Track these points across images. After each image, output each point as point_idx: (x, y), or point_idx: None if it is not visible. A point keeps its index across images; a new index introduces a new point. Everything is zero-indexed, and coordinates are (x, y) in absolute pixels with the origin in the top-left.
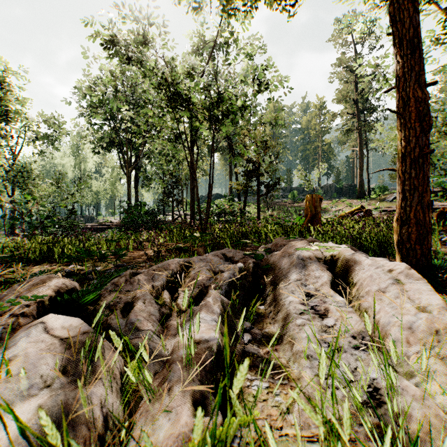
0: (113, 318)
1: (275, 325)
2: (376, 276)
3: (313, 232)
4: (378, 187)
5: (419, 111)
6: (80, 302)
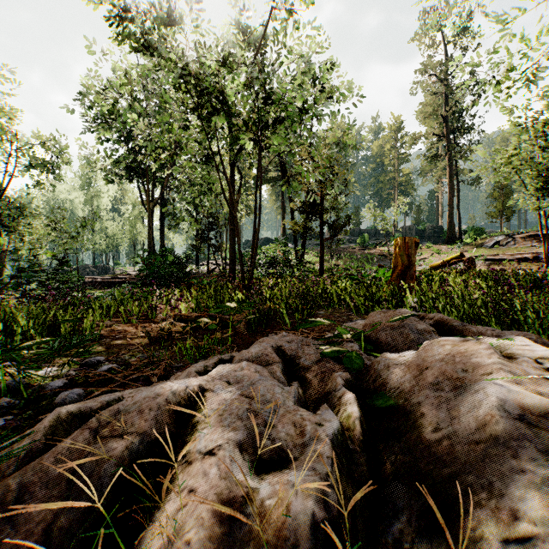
0: None
1: None
2: None
3: (408, 293)
4: (473, 229)
5: None
6: None
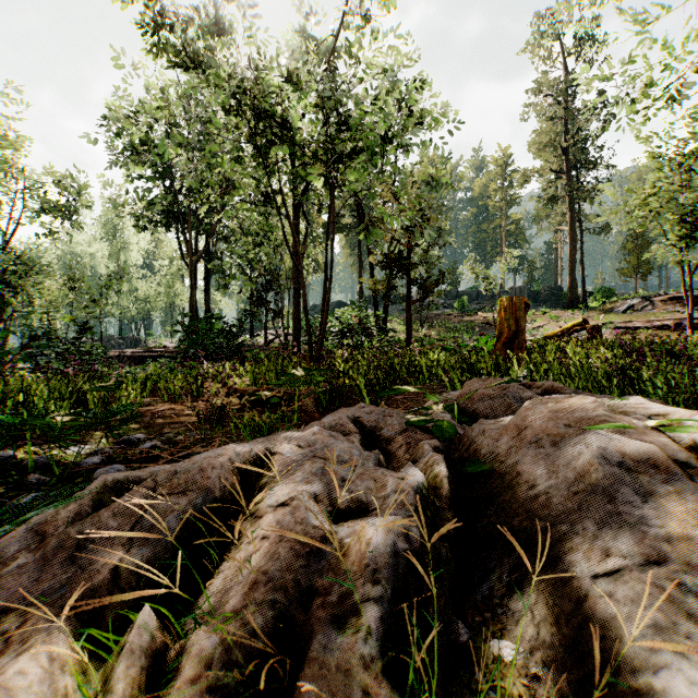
0: None
1: None
2: None
3: (516, 366)
4: (600, 290)
5: None
6: None
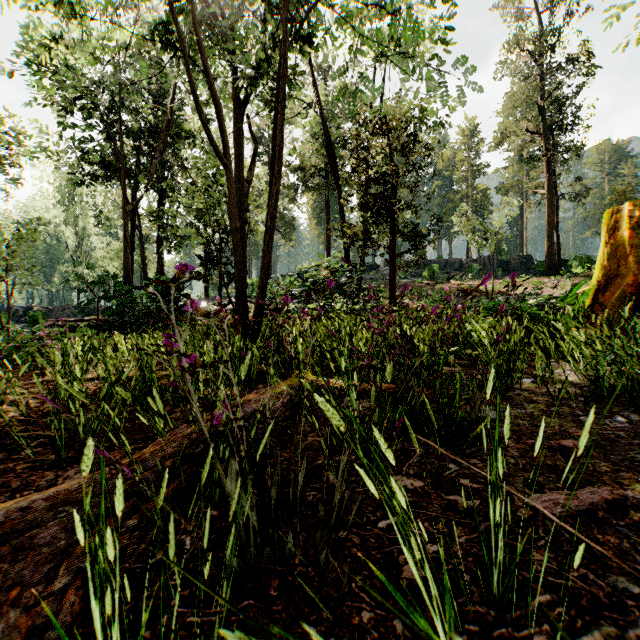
0: None
1: None
2: None
3: None
4: (578, 257)
5: None
6: None
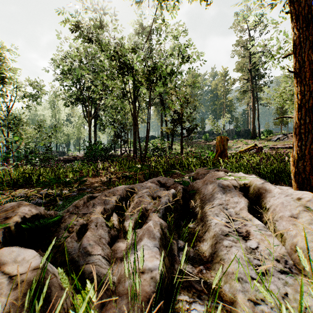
0: (69, 241)
1: (203, 242)
2: (286, 203)
3: (222, 163)
4: (266, 131)
5: (312, 71)
6: (44, 224)
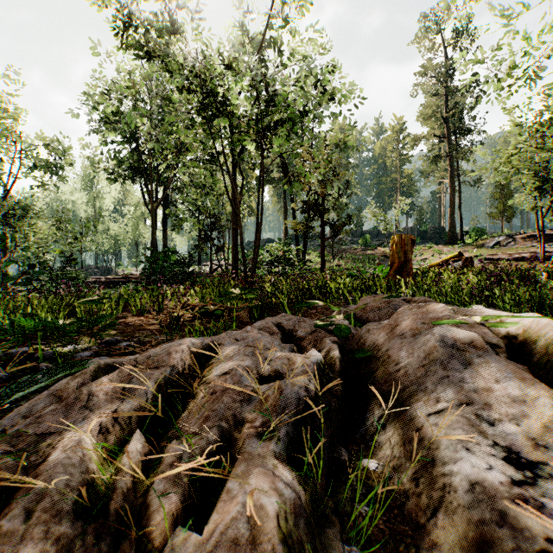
0: None
1: None
2: None
3: (404, 288)
4: (474, 230)
5: None
6: None
